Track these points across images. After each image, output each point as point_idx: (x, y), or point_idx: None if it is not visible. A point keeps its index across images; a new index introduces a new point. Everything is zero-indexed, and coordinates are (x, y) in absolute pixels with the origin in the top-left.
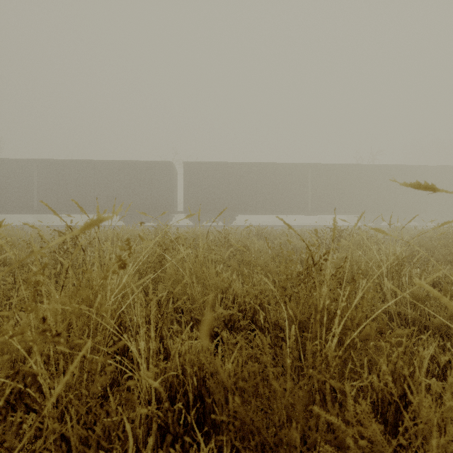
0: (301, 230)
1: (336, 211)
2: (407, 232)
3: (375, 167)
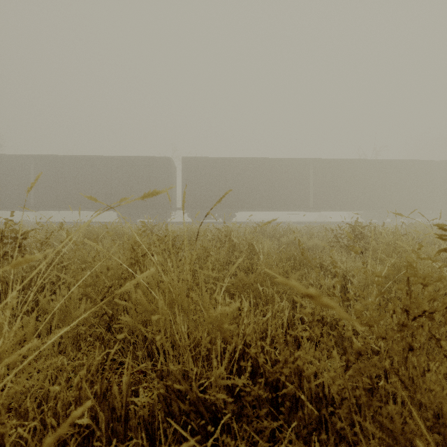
0: (307, 227)
1: (339, 207)
2: (425, 229)
3: (379, 162)
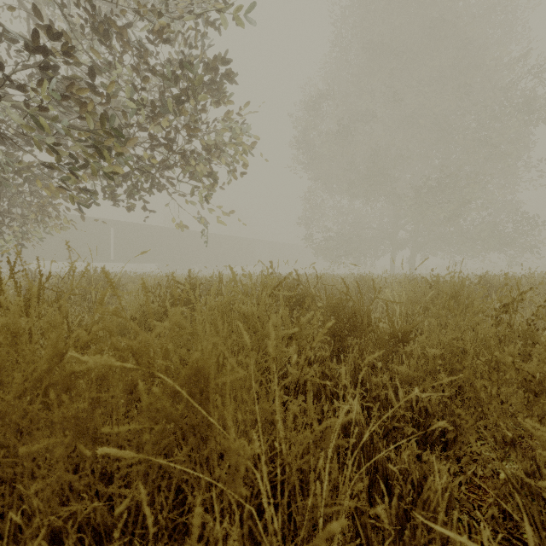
0: None
1: (136, 260)
2: None
3: (167, 229)
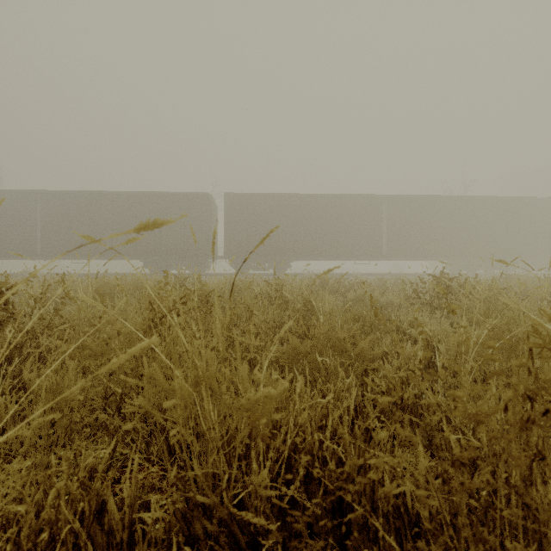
0: (379, 279)
1: (419, 255)
2: (527, 282)
3: (468, 199)
